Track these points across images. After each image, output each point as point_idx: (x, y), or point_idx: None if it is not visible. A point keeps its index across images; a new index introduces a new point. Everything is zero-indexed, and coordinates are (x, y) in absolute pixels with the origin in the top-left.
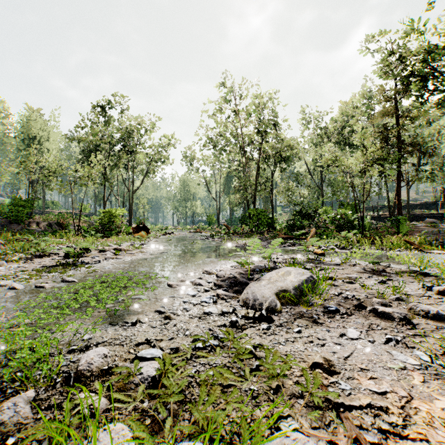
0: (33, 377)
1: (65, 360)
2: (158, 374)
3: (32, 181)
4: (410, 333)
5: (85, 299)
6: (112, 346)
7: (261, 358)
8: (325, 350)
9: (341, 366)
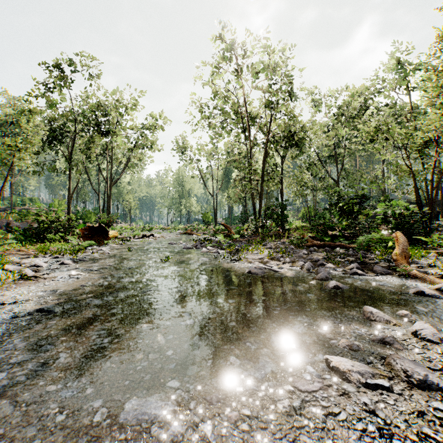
0: None
1: None
2: None
3: None
4: None
5: None
6: None
7: None
8: None
9: None
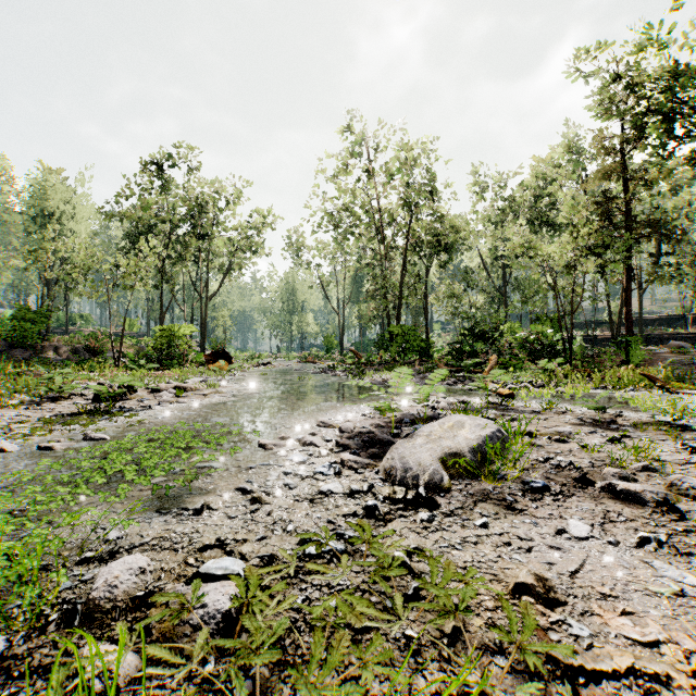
0: (8, 611)
1: (70, 578)
2: (236, 606)
3: (48, 282)
4: (678, 528)
5: (117, 468)
6: (157, 552)
7: (422, 574)
8: (534, 558)
9: (566, 590)
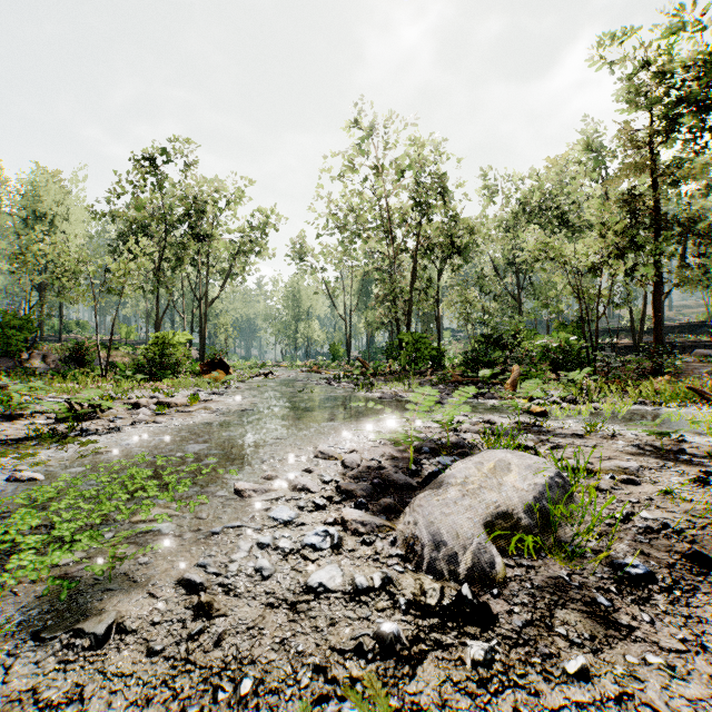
0: None
1: None
2: None
3: (40, 287)
4: None
5: (5, 544)
6: None
7: None
8: None
9: None
